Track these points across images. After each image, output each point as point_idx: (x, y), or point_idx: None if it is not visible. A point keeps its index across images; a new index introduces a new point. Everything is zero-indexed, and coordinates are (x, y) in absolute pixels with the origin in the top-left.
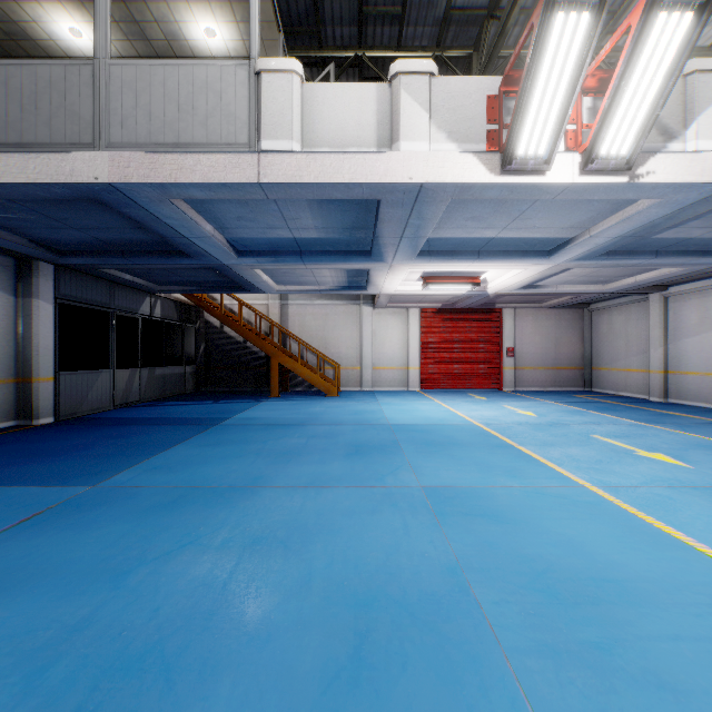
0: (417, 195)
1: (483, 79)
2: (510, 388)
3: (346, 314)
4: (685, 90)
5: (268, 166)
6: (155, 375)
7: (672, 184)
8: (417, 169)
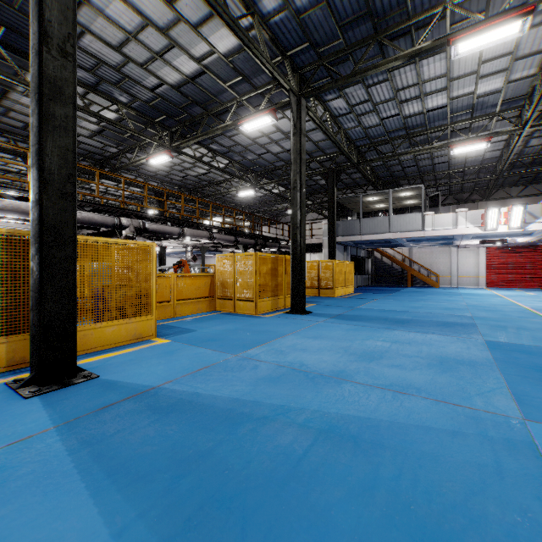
0: (463, 235)
1: (480, 210)
2: None
3: (442, 251)
4: (541, 207)
5: (426, 233)
6: (363, 278)
7: (536, 230)
8: (462, 231)
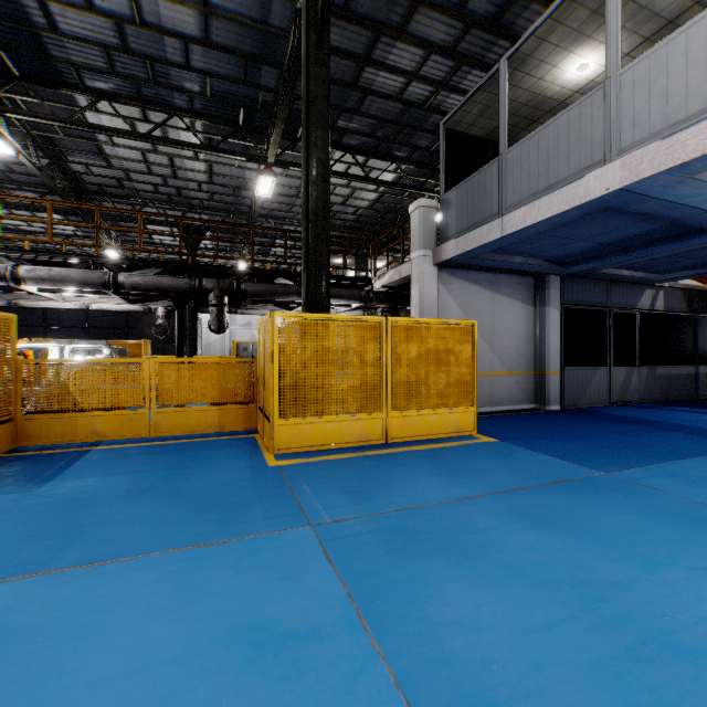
0: None
1: None
2: None
3: None
4: None
5: None
6: (654, 374)
7: None
8: None
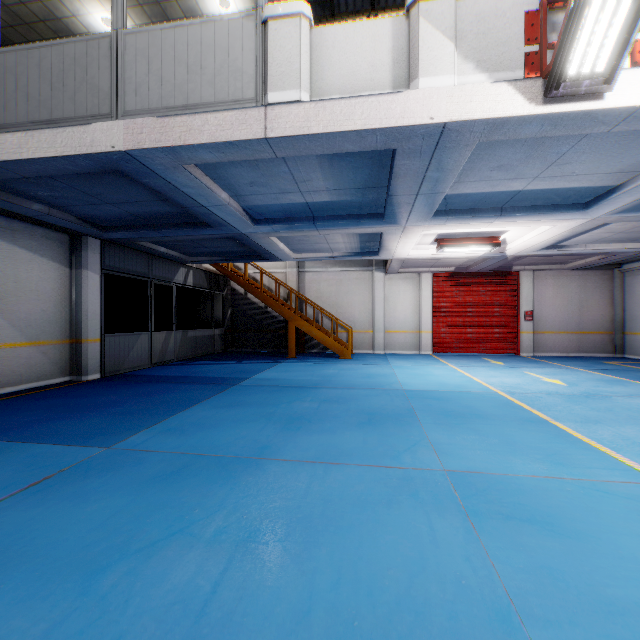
0: (438, 139)
1: None
2: (528, 353)
3: (359, 280)
4: None
5: (275, 119)
6: (187, 337)
7: None
8: (439, 107)
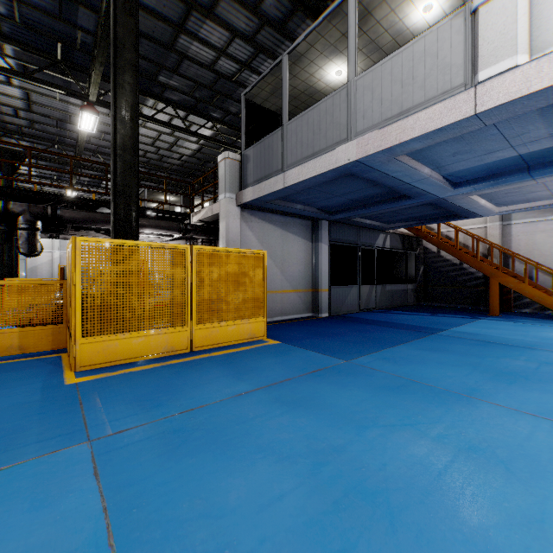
0: None
1: None
2: None
3: None
4: None
5: (486, 94)
6: (385, 290)
7: None
8: None
